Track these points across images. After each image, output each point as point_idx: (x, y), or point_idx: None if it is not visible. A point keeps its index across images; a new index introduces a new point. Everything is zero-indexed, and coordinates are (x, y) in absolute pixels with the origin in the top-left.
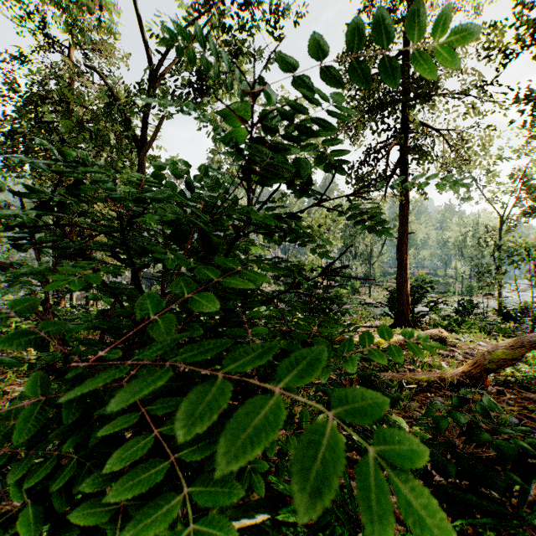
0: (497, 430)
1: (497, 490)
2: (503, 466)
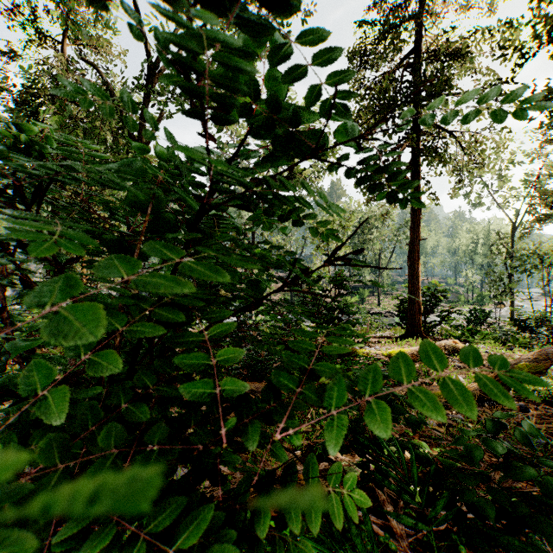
0: (544, 462)
1: (548, 535)
2: (552, 504)
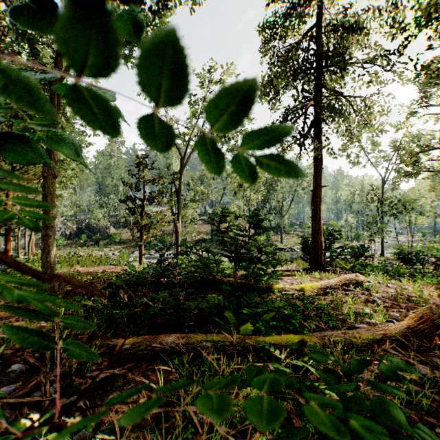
0: None
1: None
2: None
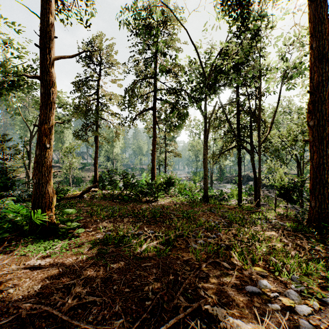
0: None
1: None
2: None
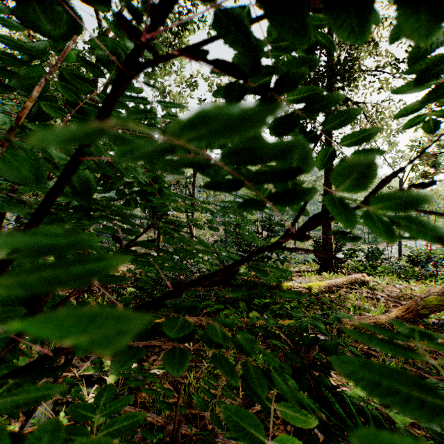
0: None
1: None
2: None
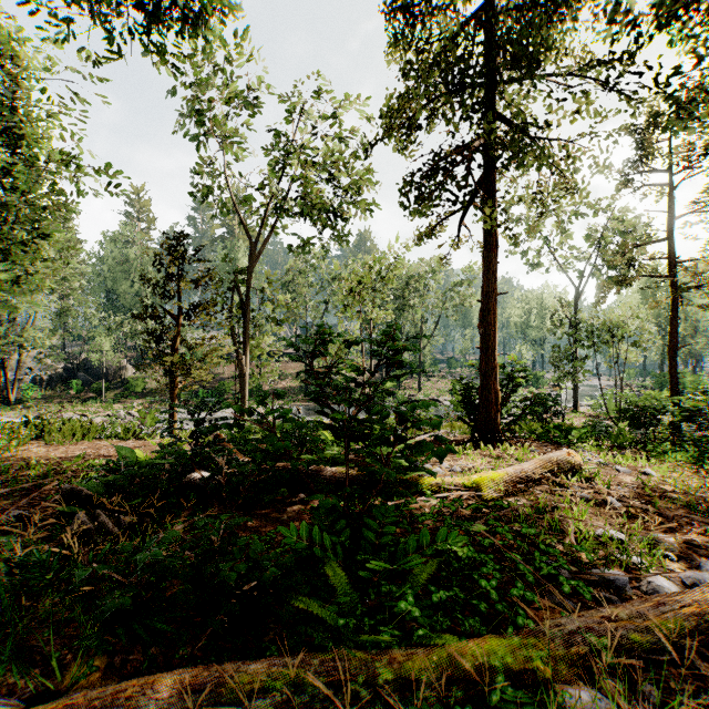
0: None
1: None
2: None
